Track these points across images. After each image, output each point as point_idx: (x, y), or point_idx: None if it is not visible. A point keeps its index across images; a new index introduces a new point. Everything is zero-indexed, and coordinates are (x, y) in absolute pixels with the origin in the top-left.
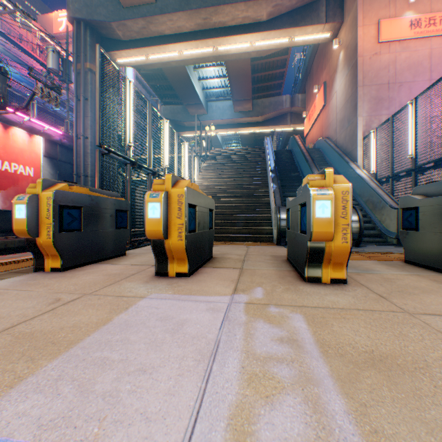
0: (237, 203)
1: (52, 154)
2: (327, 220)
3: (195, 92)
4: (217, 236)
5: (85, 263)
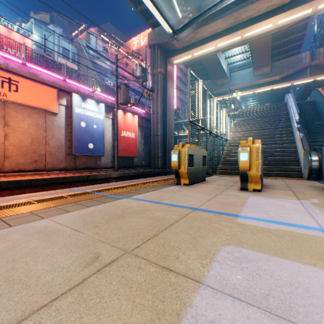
0: (266, 149)
1: (140, 124)
2: None
3: (221, 69)
4: None
5: (194, 183)
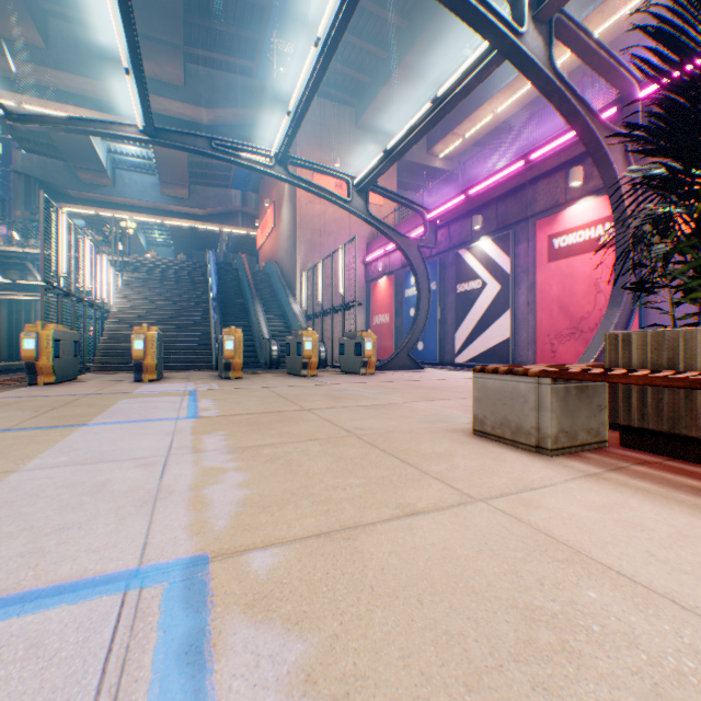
0: (176, 331)
1: None
2: (232, 350)
3: (97, 157)
4: None
5: (64, 381)
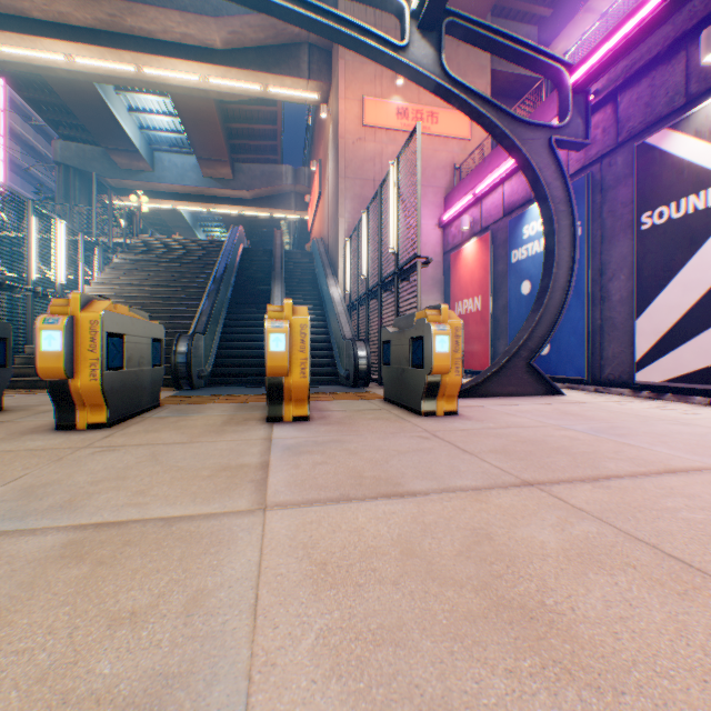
0: None
1: None
2: (57, 354)
3: (122, 131)
4: None
5: None
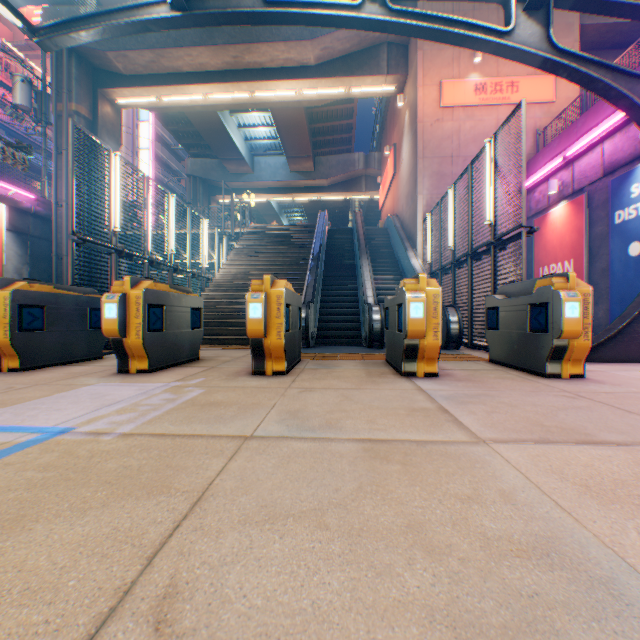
0: None
1: (20, 227)
2: (259, 320)
3: (233, 144)
4: (234, 339)
5: (50, 365)
